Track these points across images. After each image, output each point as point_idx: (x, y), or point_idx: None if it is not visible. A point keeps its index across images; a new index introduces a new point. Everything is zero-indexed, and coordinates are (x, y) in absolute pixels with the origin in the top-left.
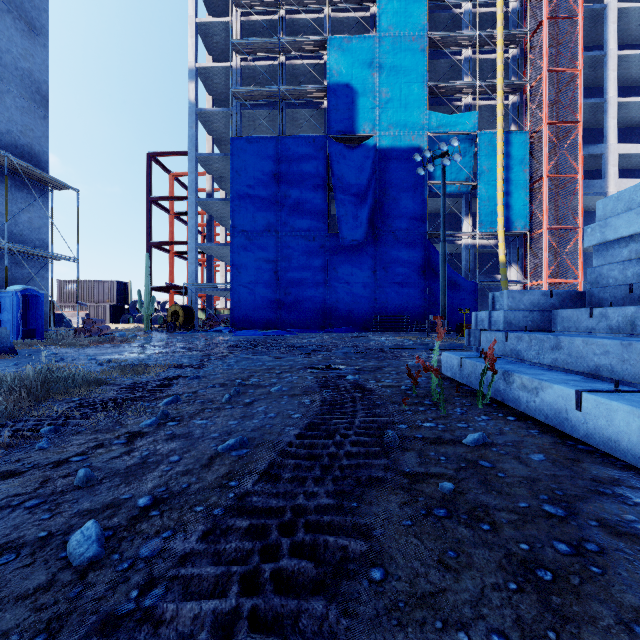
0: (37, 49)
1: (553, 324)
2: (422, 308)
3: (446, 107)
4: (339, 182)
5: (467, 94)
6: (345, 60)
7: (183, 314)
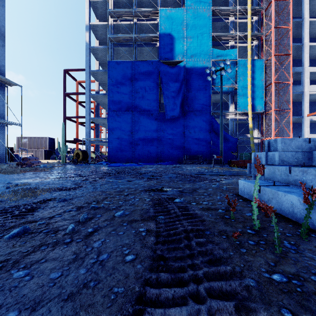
0: None
1: (313, 161)
2: (209, 151)
3: (221, 47)
4: (165, 85)
5: (232, 40)
6: (168, 21)
7: (82, 155)
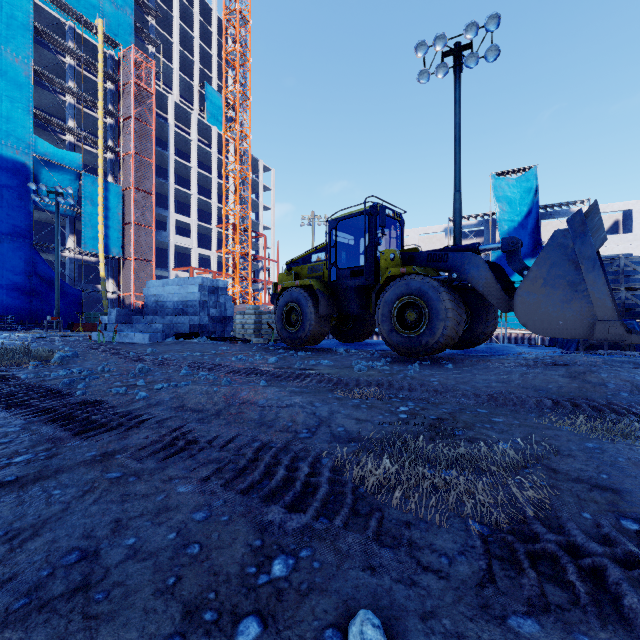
0: None
1: (133, 321)
2: (28, 309)
3: (51, 134)
4: None
5: (72, 134)
6: None
7: None
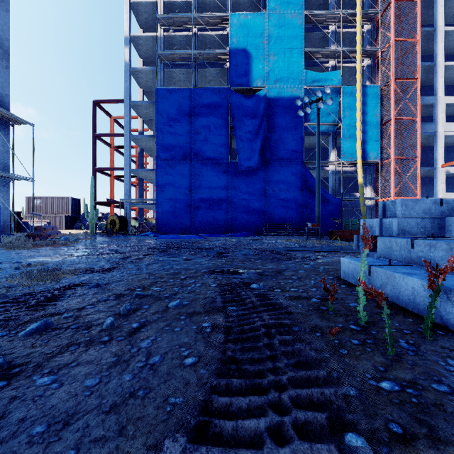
0: (0, 13)
1: (447, 231)
2: (300, 218)
3: (318, 68)
4: (238, 123)
5: (333, 58)
6: (242, 31)
7: (119, 222)
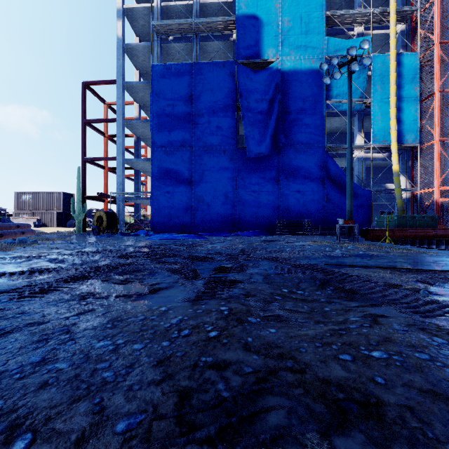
0: None
1: None
2: (321, 214)
3: (340, 37)
4: (246, 102)
5: (360, 24)
6: None
7: (106, 219)
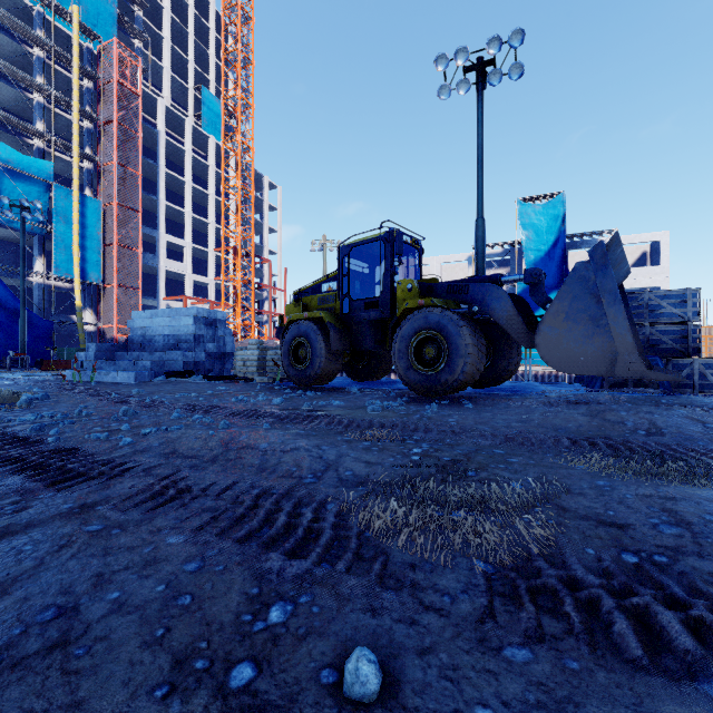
0: None
1: (116, 358)
2: None
3: (15, 138)
4: None
5: (41, 139)
6: None
7: None
